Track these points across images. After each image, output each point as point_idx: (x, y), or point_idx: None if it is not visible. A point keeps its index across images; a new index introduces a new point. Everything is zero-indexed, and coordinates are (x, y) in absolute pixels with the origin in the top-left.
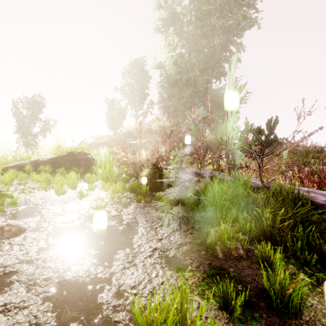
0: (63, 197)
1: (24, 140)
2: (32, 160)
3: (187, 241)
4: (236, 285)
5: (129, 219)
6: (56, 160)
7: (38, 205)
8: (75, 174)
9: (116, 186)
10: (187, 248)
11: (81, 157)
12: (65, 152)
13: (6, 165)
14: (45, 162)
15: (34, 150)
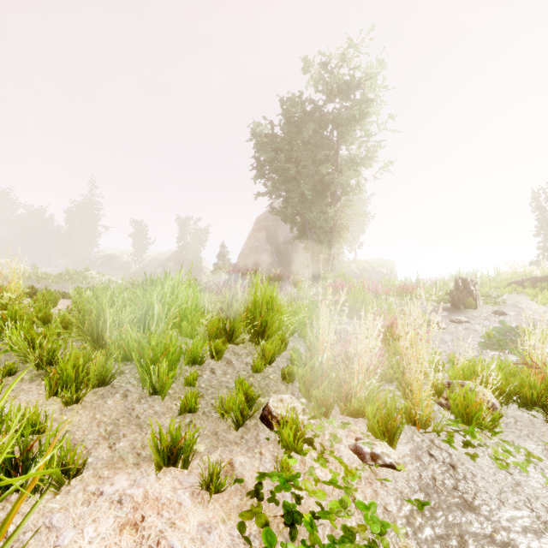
0: (542, 307)
1: (547, 247)
2: (532, 277)
3: None
4: None
5: None
6: None
7: (521, 308)
8: None
9: None
10: None
11: None
12: None
13: (510, 281)
14: (544, 279)
15: None
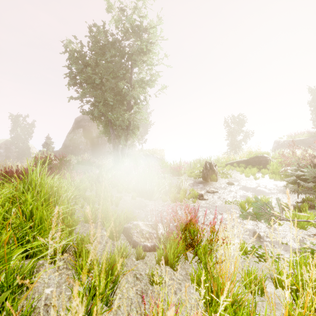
0: (248, 178)
1: (232, 145)
2: (236, 160)
3: (295, 201)
4: (295, 209)
5: (274, 190)
6: (248, 160)
7: (238, 179)
8: (256, 169)
9: (276, 176)
10: (291, 202)
11: (262, 159)
12: (252, 156)
13: (226, 163)
14: (242, 162)
15: (238, 151)
